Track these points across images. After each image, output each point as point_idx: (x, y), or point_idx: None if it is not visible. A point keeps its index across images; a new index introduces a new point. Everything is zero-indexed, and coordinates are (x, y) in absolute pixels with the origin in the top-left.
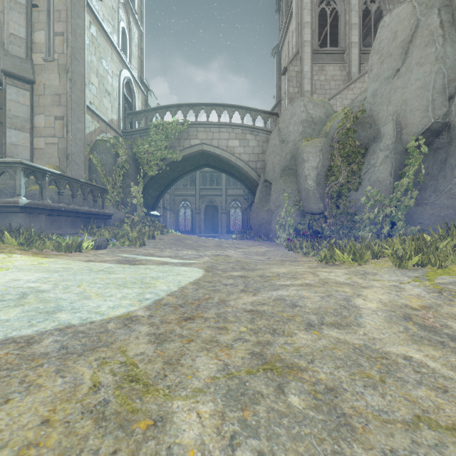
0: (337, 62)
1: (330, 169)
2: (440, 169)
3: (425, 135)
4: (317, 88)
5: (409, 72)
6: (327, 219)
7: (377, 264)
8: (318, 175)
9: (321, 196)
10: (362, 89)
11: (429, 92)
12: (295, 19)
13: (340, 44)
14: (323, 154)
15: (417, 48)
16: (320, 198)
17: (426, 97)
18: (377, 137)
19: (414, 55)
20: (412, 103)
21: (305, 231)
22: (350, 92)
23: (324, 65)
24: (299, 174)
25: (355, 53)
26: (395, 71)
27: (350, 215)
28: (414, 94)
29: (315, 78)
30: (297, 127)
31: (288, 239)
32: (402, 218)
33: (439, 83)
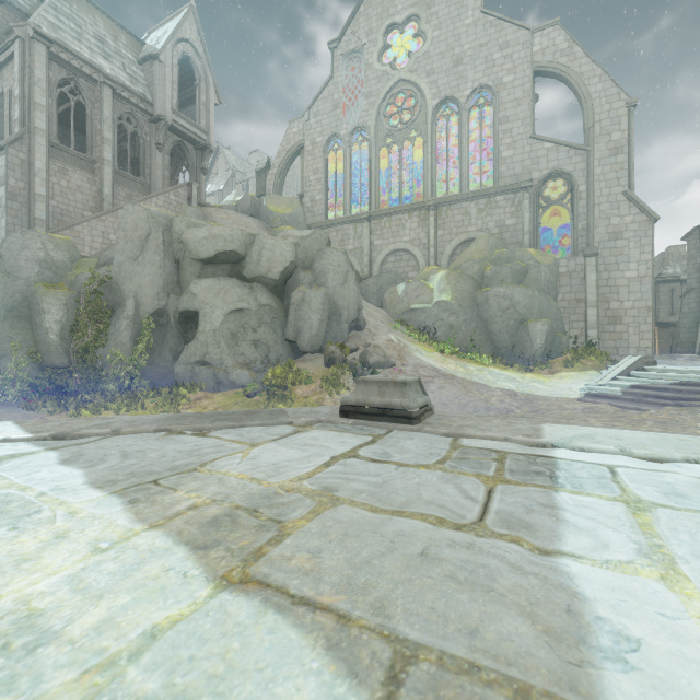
0: (85, 170)
1: (77, 324)
2: (164, 340)
3: (155, 315)
4: (56, 194)
5: (145, 265)
6: (73, 374)
7: (107, 414)
8: (62, 330)
9: (67, 351)
10: (115, 224)
11: (156, 287)
12: (19, 85)
13: (90, 151)
14: (68, 308)
15: (150, 250)
16: (65, 353)
17: (154, 289)
18: (122, 304)
19: (148, 254)
20: (147, 290)
21: (47, 388)
22: (101, 223)
23: (67, 168)
24: (37, 323)
25: (109, 172)
26: (136, 257)
27: (97, 370)
28: (147, 284)
29: (53, 179)
30: (32, 265)
31: (24, 398)
32: (139, 374)
33: (162, 284)
